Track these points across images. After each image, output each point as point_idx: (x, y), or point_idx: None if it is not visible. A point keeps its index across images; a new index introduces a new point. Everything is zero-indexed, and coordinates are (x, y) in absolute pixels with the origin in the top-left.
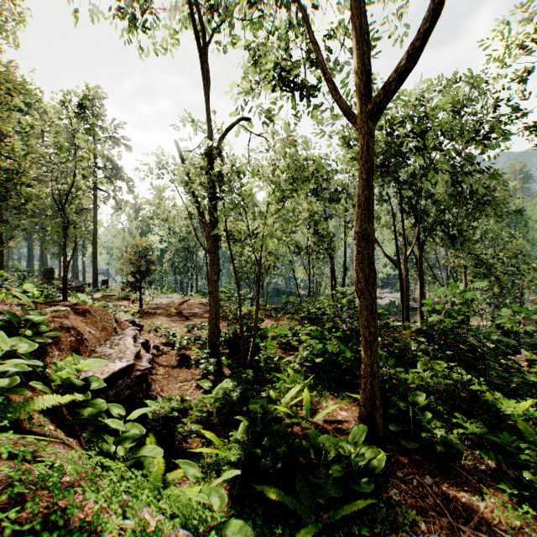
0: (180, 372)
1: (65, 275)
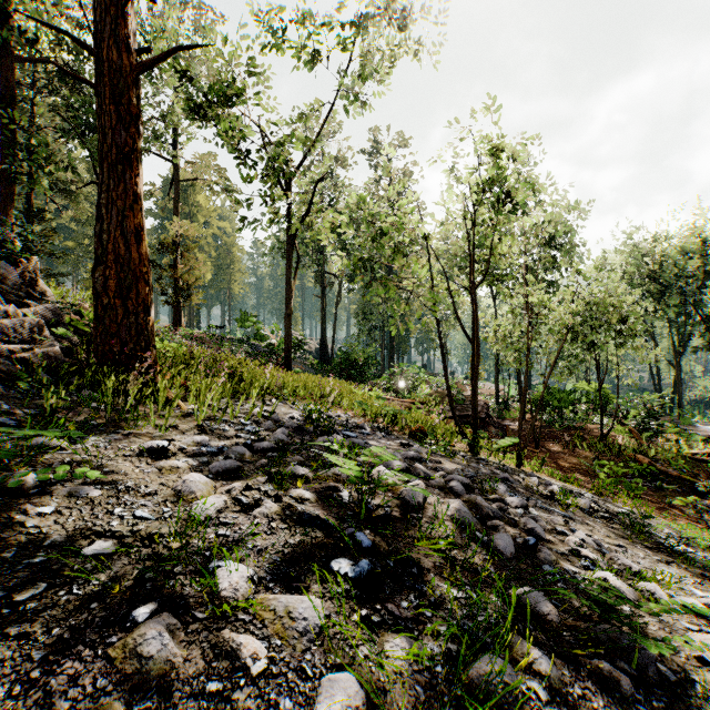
0: None
1: None
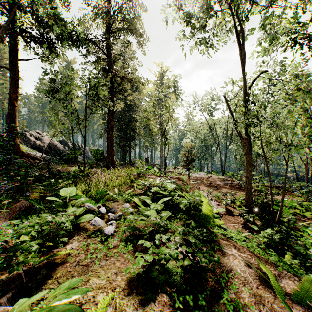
0: (230, 218)
1: (165, 163)
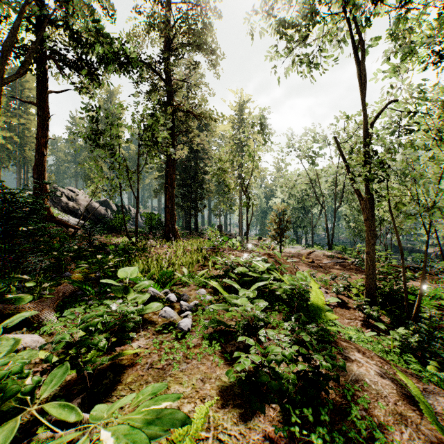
0: (343, 311)
1: (248, 233)
